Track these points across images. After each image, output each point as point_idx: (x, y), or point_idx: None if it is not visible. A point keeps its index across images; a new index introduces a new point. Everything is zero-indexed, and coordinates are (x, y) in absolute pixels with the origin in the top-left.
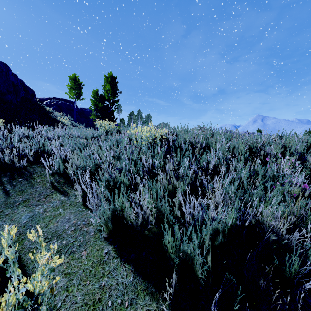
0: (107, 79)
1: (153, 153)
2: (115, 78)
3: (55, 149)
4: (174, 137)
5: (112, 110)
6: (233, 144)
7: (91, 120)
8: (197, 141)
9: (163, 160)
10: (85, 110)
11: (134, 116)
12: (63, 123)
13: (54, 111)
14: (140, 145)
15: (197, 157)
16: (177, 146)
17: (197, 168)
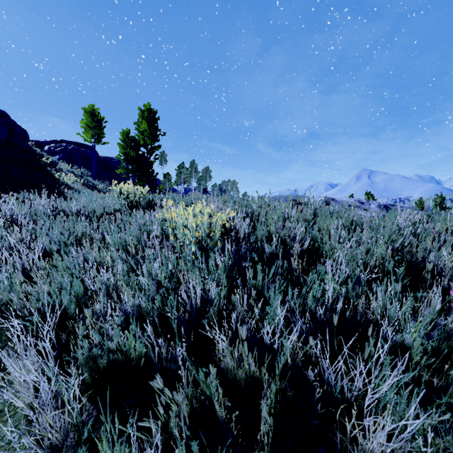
0: (142, 113)
1: (207, 263)
2: (156, 113)
3: (5, 253)
4: (249, 228)
5: (151, 160)
6: (366, 245)
7: (120, 175)
8: (292, 236)
9: (226, 281)
10: (110, 159)
11: (185, 170)
12: (66, 183)
13: (60, 161)
14: (179, 247)
15: (303, 291)
16: (255, 257)
17: (301, 311)
